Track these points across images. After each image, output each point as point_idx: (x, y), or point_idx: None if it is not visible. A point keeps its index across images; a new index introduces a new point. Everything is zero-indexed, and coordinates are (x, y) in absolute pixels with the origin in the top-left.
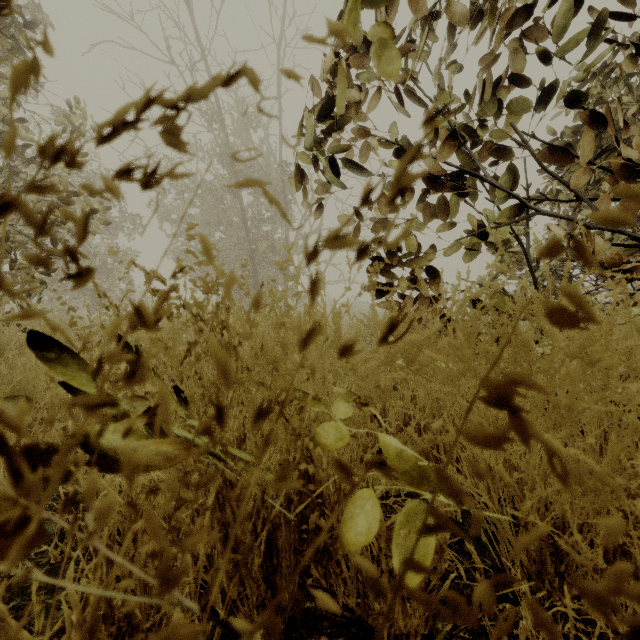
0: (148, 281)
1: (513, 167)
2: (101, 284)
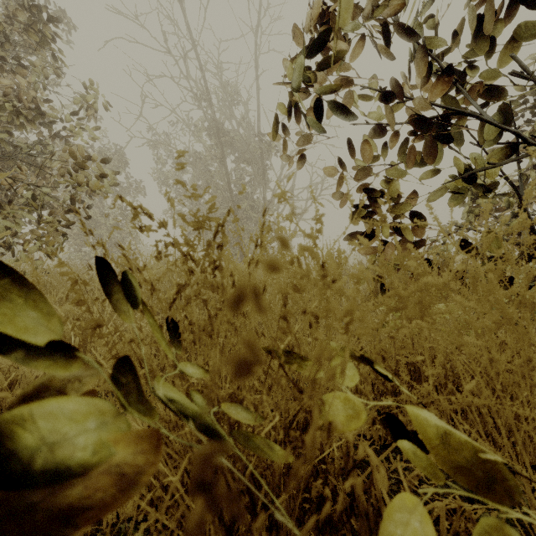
0: (135, 217)
1: (505, 106)
2: (114, 238)
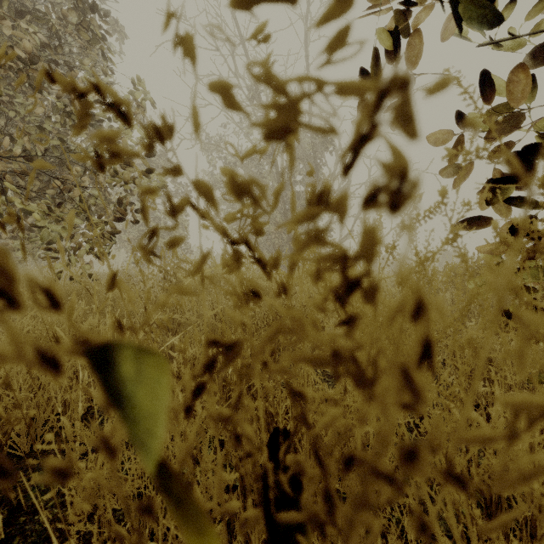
0: (81, 123)
1: None
2: None
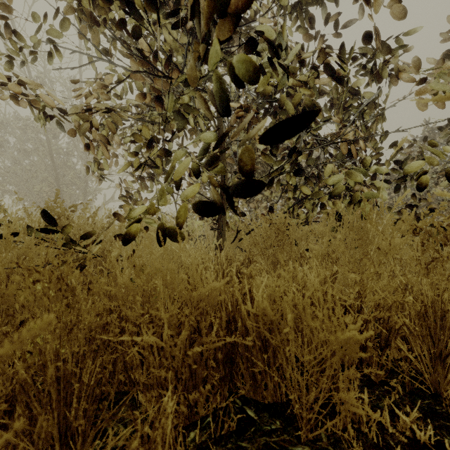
0: None
1: None
2: None
